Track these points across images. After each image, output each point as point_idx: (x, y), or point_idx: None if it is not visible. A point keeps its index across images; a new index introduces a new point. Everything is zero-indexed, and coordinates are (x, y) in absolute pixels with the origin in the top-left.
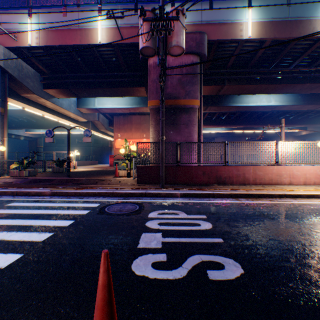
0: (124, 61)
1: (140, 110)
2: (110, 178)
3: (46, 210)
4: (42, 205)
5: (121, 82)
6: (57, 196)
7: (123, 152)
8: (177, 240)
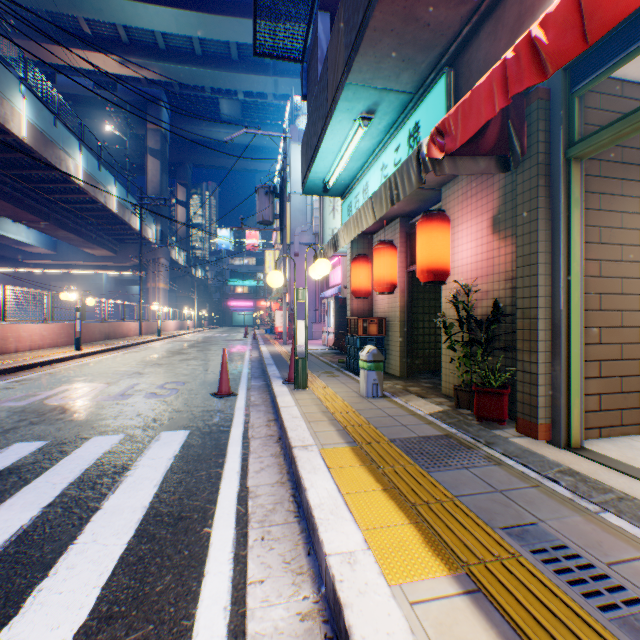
0: None
1: None
2: None
3: None
4: None
5: None
6: None
7: None
8: (126, 391)
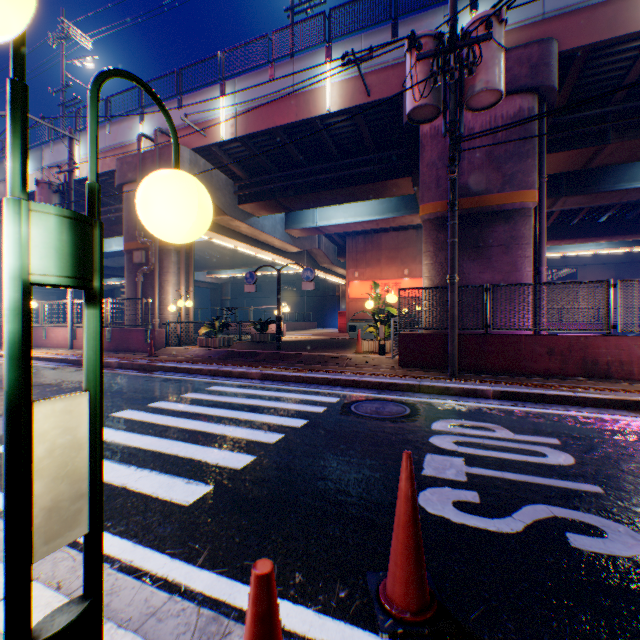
0: (369, 134)
1: (398, 222)
2: (348, 354)
3: (262, 401)
4: (253, 393)
5: (363, 174)
6: (269, 381)
7: (370, 307)
8: (497, 475)
